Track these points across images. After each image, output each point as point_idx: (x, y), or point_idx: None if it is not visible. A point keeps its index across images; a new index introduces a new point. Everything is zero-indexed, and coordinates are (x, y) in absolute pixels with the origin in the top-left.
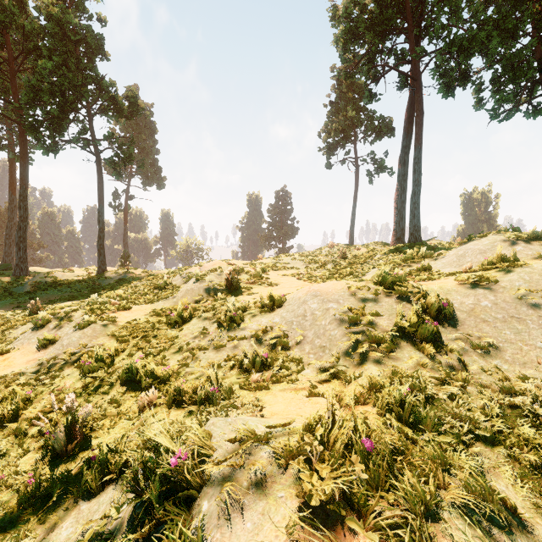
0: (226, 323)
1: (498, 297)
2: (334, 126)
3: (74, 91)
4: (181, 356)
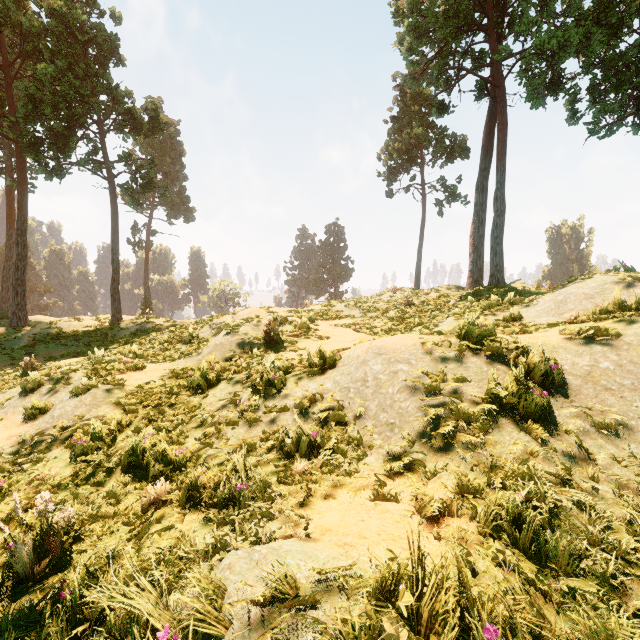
0: (262, 388)
1: (622, 357)
2: (396, 146)
3: (81, 101)
4: (203, 433)
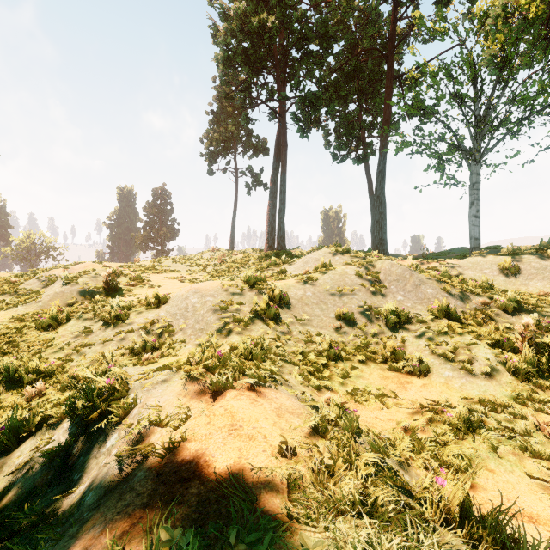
0: (112, 320)
1: (316, 290)
2: (215, 136)
3: None
4: (63, 354)
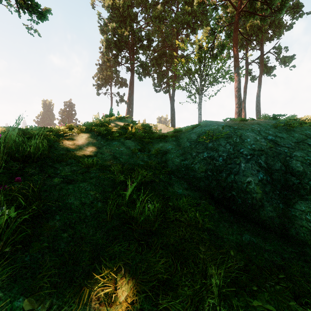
0: None
1: None
2: (101, 76)
3: None
4: None
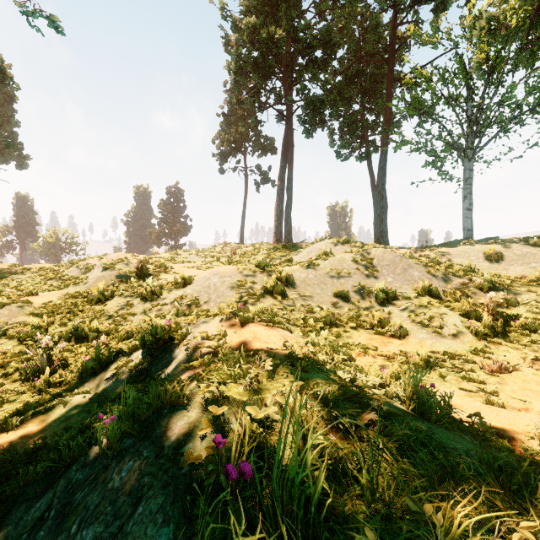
0: (149, 296)
1: (317, 273)
2: (226, 137)
3: None
4: (114, 321)
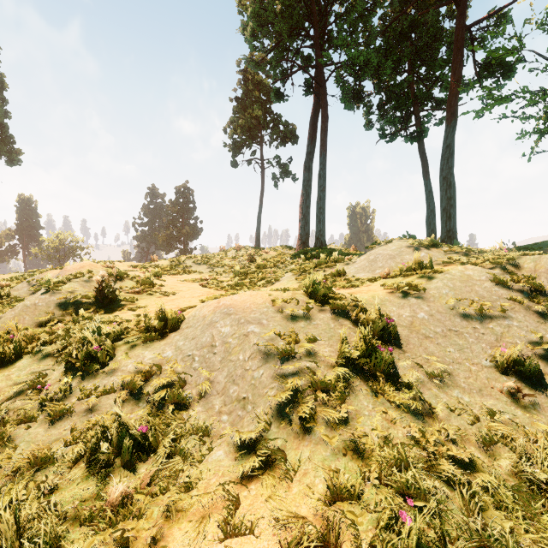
0: (80, 364)
1: (432, 307)
2: (240, 122)
3: None
4: None
